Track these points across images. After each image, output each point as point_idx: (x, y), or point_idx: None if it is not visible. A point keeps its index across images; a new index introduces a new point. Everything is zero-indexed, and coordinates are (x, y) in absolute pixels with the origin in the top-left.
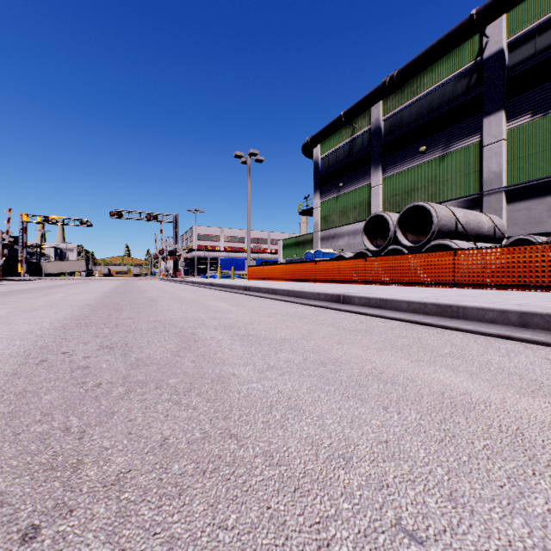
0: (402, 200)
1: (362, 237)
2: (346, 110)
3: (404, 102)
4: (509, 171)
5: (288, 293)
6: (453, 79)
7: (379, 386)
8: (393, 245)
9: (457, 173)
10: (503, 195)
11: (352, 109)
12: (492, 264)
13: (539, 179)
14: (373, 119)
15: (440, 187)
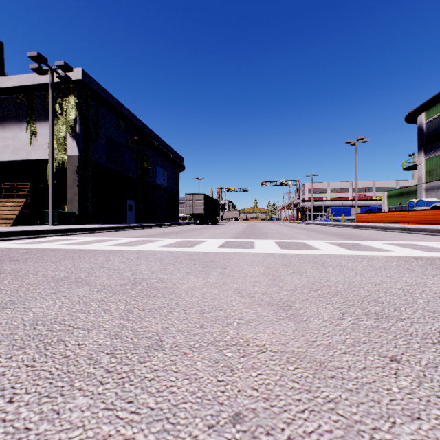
0: None
1: None
2: None
3: None
4: None
5: (382, 227)
6: None
7: (390, 237)
8: None
9: None
10: None
11: None
12: None
13: None
14: None
15: None
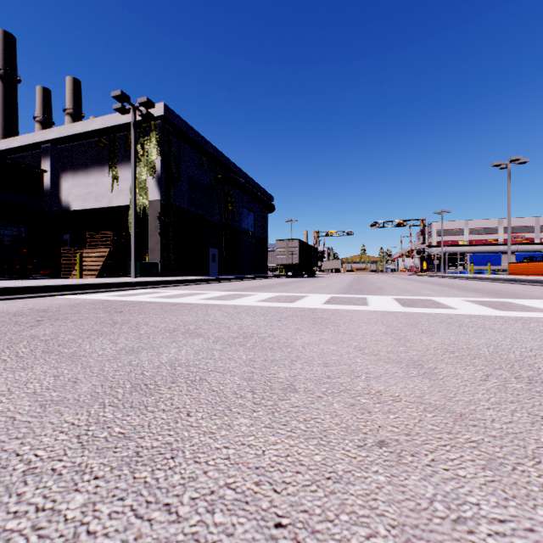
0: None
1: None
2: None
3: None
4: None
5: None
6: None
7: None
8: None
9: None
10: None
11: None
12: None
13: None
14: None
15: None
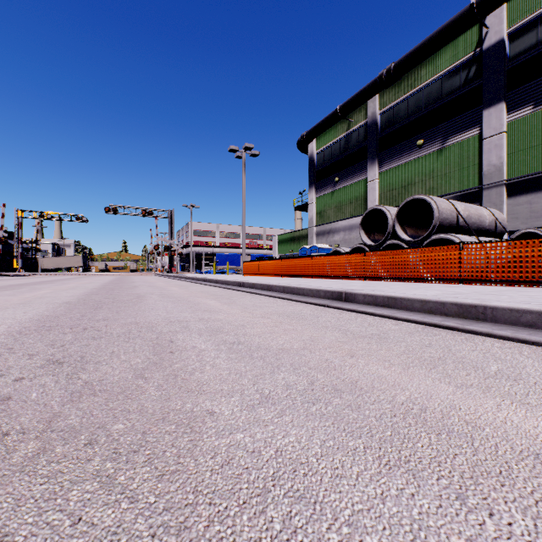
0: (399, 194)
1: (360, 231)
2: (342, 104)
3: (401, 95)
4: (509, 164)
5: (285, 289)
6: (451, 71)
7: (430, 440)
8: (391, 240)
9: (456, 167)
10: (503, 188)
11: (348, 103)
12: (502, 259)
13: (541, 172)
14: (369, 113)
15: (438, 181)
